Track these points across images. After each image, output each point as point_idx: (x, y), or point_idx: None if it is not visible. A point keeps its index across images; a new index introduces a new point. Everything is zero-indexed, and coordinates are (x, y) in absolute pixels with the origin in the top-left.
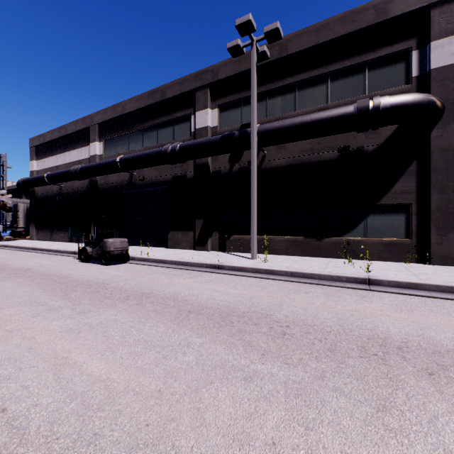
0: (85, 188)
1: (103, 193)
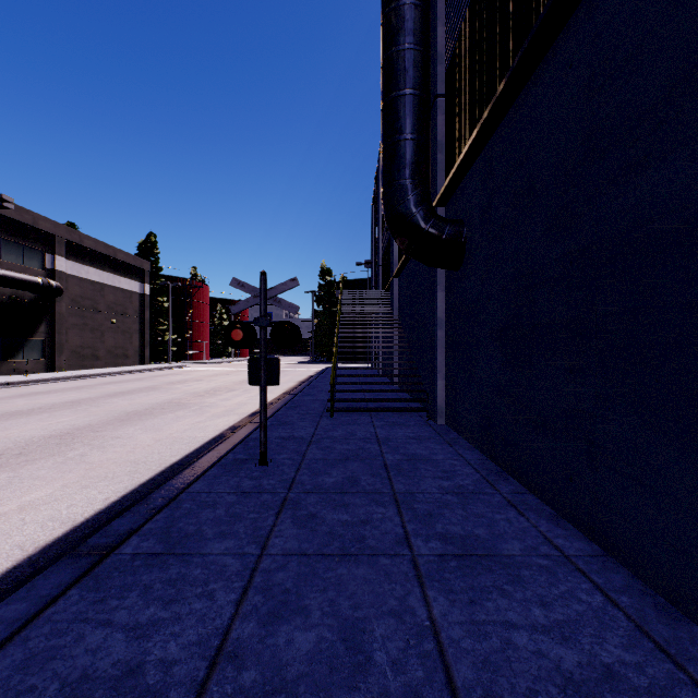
0: None
1: None
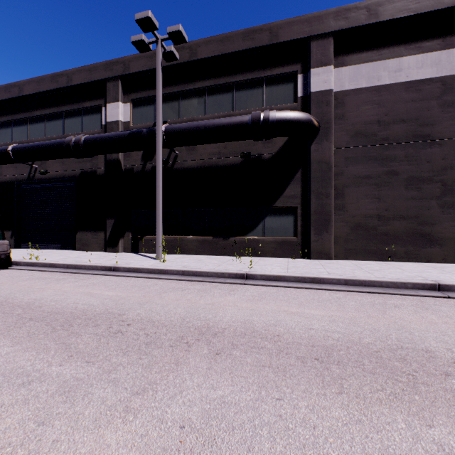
0: None
1: None
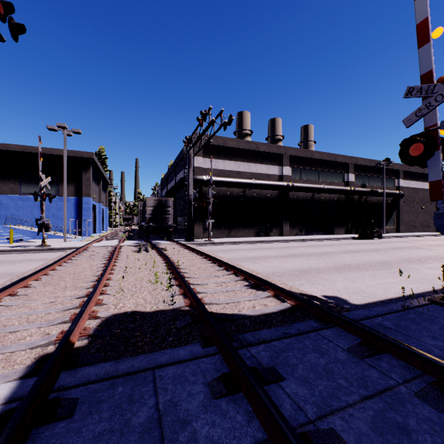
0: (274, 196)
1: (292, 202)
